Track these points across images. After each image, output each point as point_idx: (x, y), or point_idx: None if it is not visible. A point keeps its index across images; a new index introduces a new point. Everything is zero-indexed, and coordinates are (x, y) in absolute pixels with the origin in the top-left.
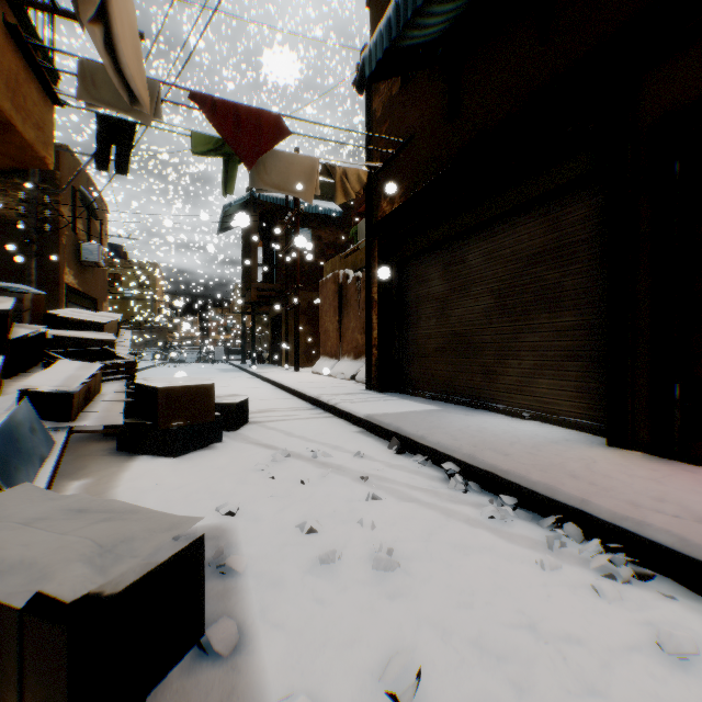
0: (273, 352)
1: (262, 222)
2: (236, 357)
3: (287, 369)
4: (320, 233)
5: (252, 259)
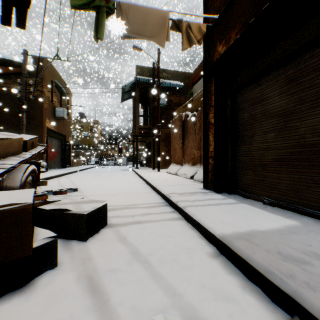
0: (148, 161)
1: (142, 95)
2: (131, 163)
3: (154, 169)
4: (171, 98)
5: (136, 113)
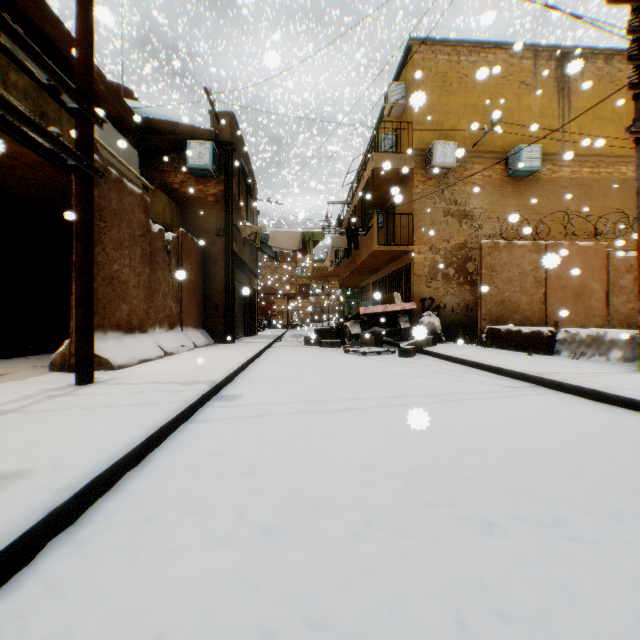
0: None
1: None
2: None
3: None
4: None
5: None
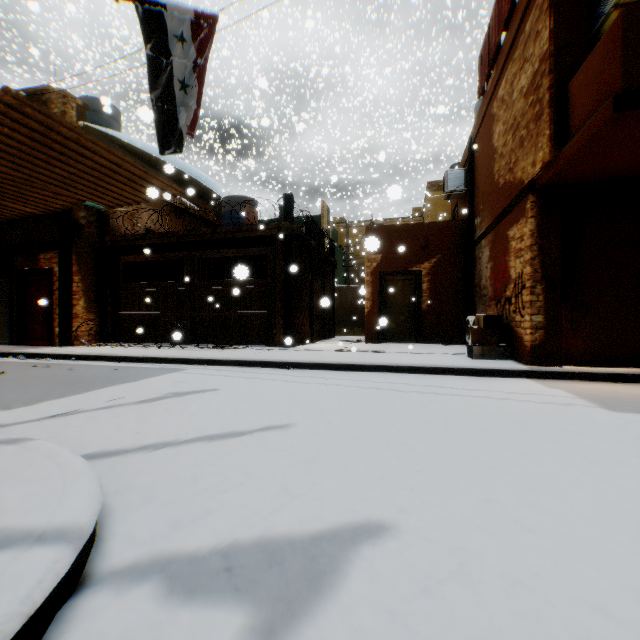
0: None
1: None
2: None
3: None
4: None
5: None
